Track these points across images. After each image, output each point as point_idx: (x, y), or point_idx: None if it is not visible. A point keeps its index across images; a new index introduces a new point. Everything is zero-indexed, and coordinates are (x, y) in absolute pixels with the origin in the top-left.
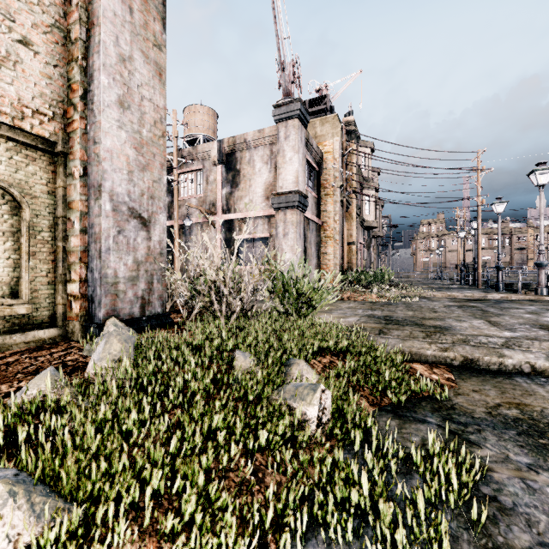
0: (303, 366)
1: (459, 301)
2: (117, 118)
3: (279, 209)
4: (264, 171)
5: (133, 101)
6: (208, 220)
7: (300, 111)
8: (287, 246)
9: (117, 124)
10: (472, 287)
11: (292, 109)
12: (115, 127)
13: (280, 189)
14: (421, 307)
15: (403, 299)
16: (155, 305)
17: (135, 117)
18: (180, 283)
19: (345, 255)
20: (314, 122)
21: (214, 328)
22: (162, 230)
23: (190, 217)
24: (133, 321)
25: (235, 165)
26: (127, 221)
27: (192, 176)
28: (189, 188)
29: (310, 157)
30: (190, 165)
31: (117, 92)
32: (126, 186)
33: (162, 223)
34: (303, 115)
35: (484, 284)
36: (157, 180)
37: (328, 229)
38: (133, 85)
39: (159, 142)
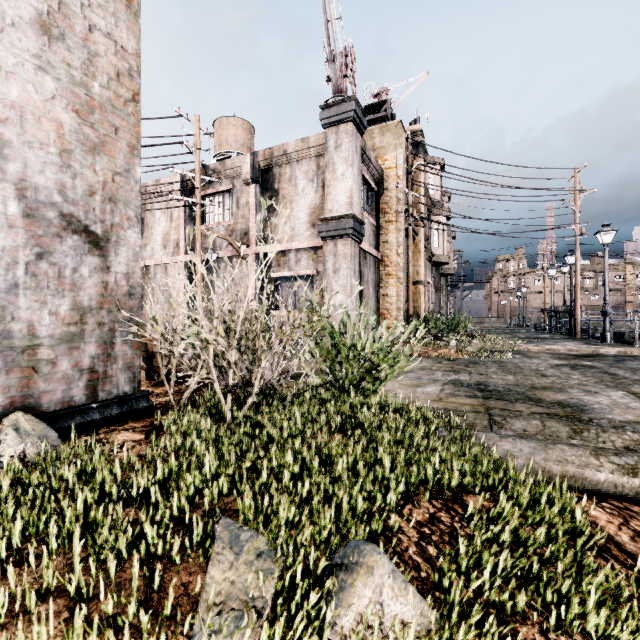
0: (382, 578)
1: (565, 358)
2: (34, 52)
3: (327, 239)
4: (309, 191)
5: (71, 29)
6: (238, 254)
7: (355, 113)
8: (338, 286)
9: (34, 62)
10: (568, 337)
11: (344, 110)
12: (30, 66)
13: (329, 212)
14: (520, 368)
15: (491, 355)
16: (119, 381)
17: (75, 57)
18: (158, 344)
19: (410, 297)
20: (372, 131)
21: (198, 439)
22: (132, 255)
23: (216, 250)
24: (70, 412)
25: (272, 183)
26: (58, 237)
27: (219, 198)
28: (215, 213)
29: (367, 173)
30: (217, 185)
31: (34, 4)
32: (56, 175)
33: (132, 244)
34: (358, 118)
35: (581, 333)
36: (122, 172)
37: (390, 265)
38: (71, 1)
39: (126, 109)
